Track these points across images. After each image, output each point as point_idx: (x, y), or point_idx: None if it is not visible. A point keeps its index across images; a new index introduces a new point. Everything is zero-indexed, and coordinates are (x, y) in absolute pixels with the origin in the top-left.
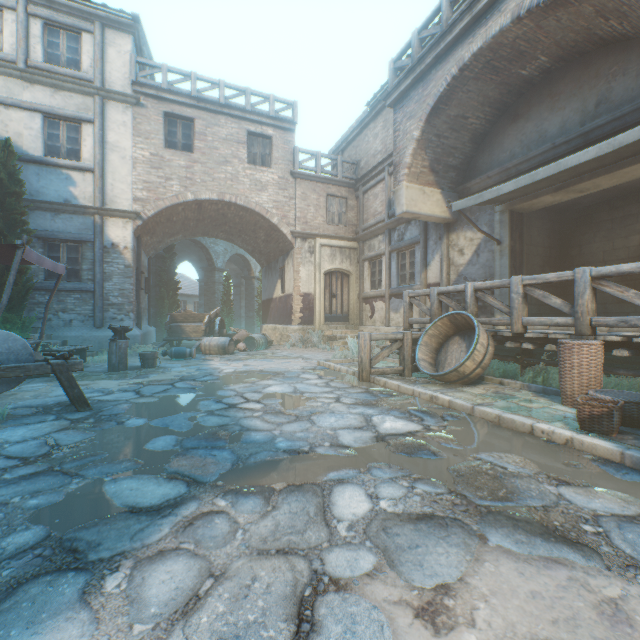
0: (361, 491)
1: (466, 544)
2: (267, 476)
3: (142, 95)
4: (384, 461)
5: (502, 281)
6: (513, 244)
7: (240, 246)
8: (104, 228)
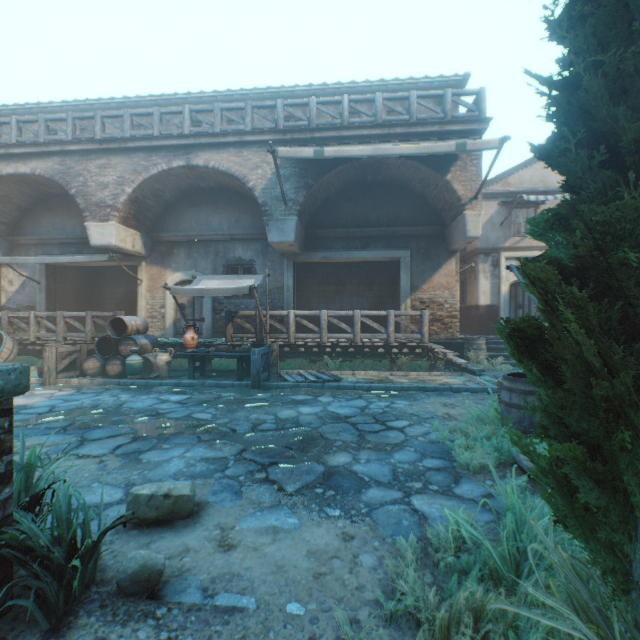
0: None
1: None
2: None
3: None
4: None
5: (26, 313)
6: (51, 285)
7: None
8: None
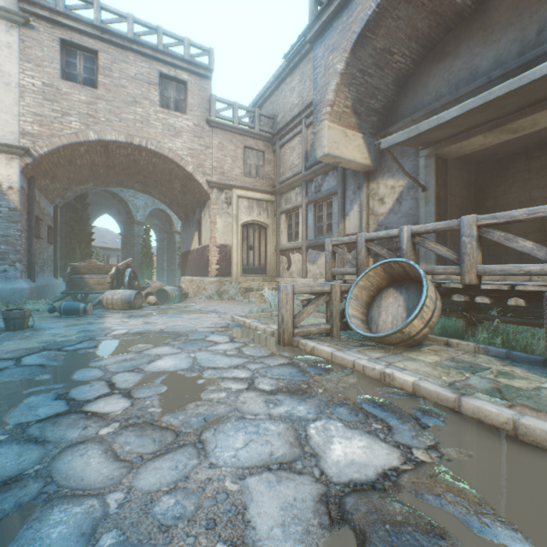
0: None
1: None
2: None
3: (32, 15)
4: None
5: (449, 222)
6: (438, 191)
7: (158, 198)
8: None
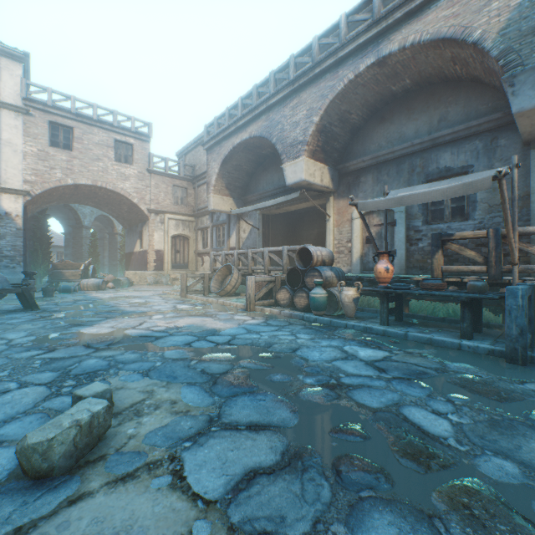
0: (162, 315)
1: (183, 318)
2: (133, 315)
3: (31, 107)
4: (173, 312)
5: (246, 250)
6: (265, 230)
7: (107, 212)
8: None
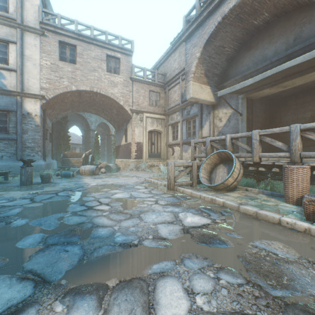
0: (179, 285)
1: None
2: (104, 271)
3: (46, 30)
4: (192, 251)
5: (247, 133)
6: (248, 115)
7: (103, 117)
8: (23, 104)
